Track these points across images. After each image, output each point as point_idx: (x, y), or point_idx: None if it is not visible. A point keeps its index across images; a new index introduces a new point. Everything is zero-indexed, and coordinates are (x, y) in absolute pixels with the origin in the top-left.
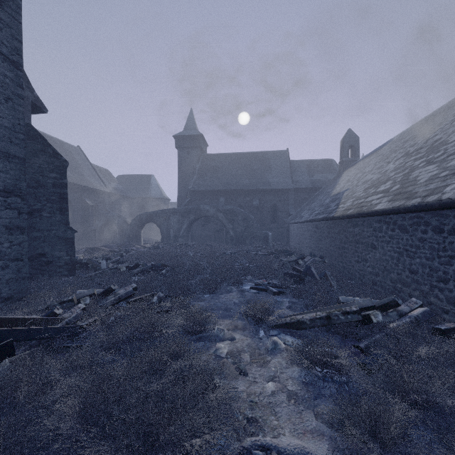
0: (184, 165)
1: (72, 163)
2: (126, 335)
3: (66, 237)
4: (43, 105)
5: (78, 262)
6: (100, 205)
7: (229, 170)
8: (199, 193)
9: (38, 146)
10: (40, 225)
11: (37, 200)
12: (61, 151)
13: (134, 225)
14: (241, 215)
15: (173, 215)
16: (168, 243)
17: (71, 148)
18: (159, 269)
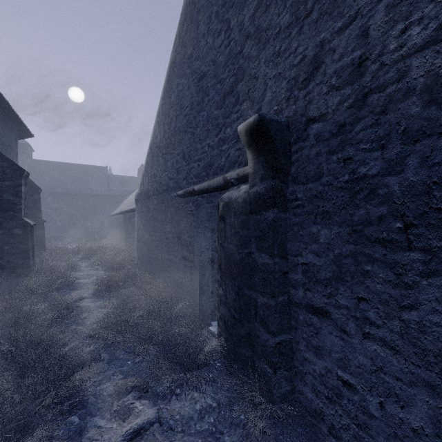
0: None
1: None
2: None
3: None
4: None
5: None
6: None
7: (57, 177)
8: None
9: None
10: None
11: None
12: None
13: None
14: (67, 212)
15: None
16: None
17: None
18: None
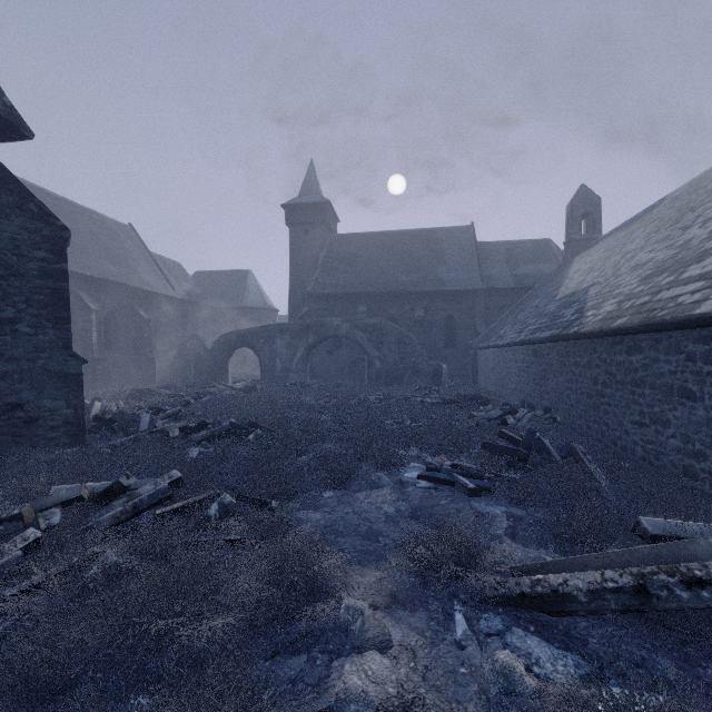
0: (300, 252)
1: (117, 251)
2: (94, 645)
3: (66, 373)
4: (23, 123)
5: (100, 418)
6: (164, 320)
7: (375, 261)
8: (324, 299)
9: (9, 199)
10: (12, 348)
11: (7, 301)
12: (100, 230)
13: (217, 351)
14: (394, 335)
15: (281, 335)
16: (273, 382)
17: (117, 226)
18: (243, 432)
